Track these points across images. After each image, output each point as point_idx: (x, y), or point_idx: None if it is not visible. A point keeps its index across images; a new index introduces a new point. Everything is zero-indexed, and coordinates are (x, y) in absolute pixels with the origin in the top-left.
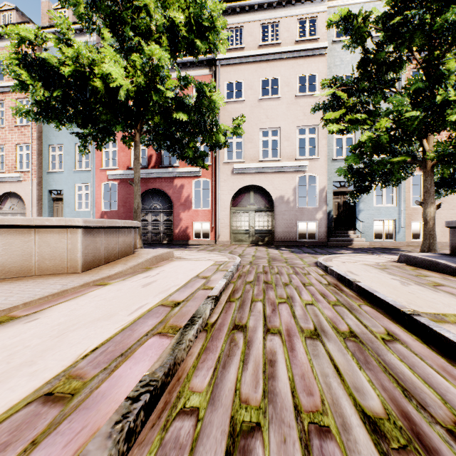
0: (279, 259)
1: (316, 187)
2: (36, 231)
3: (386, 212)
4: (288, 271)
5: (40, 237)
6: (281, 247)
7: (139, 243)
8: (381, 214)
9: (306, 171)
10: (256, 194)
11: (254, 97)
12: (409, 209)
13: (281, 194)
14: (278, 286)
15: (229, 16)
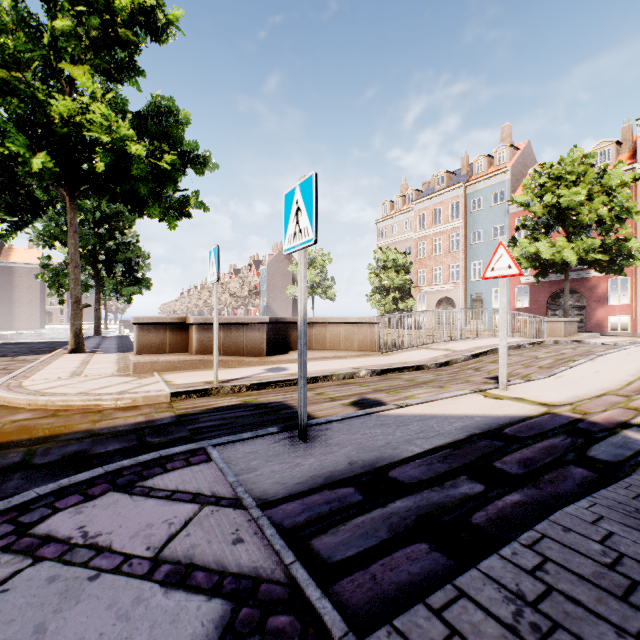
0: None
1: None
2: (547, 323)
3: None
4: None
5: (548, 325)
6: None
7: None
8: None
9: None
10: None
11: None
12: None
13: None
14: None
15: None
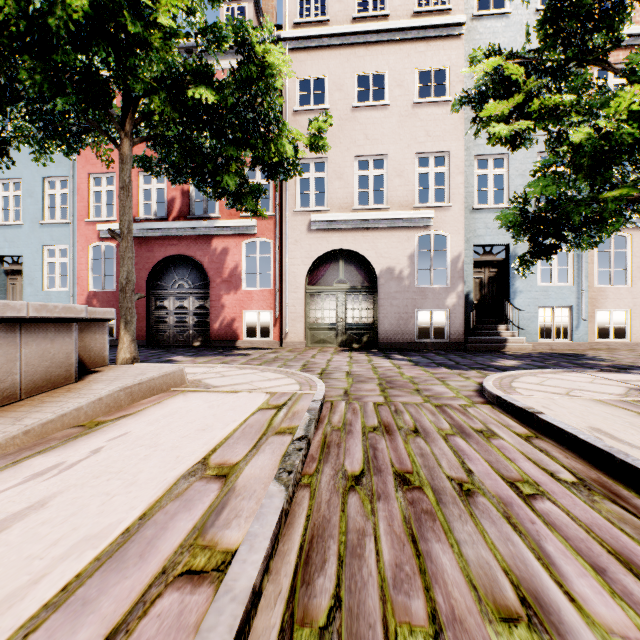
0: (401, 383)
1: (447, 254)
2: None
3: (558, 295)
4: (438, 421)
5: None
6: (392, 353)
7: (129, 349)
8: (550, 299)
9: (429, 227)
10: (348, 264)
11: (344, 104)
12: (592, 291)
13: (389, 264)
14: (445, 500)
15: None
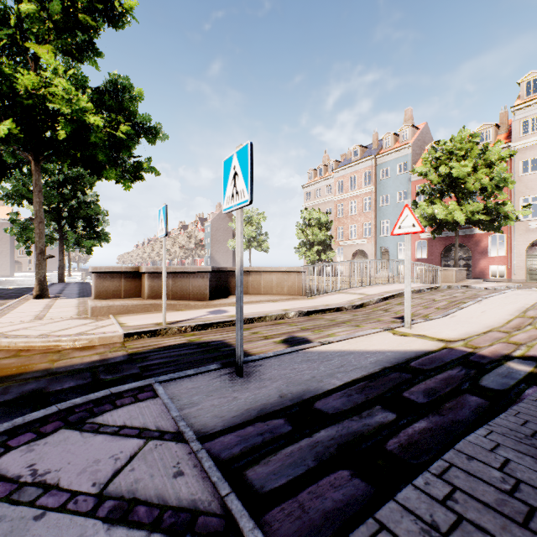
0: None
1: None
2: (442, 271)
3: None
4: None
5: (442, 273)
6: None
7: None
8: None
9: None
10: None
11: None
12: None
13: None
14: None
15: (523, 111)
